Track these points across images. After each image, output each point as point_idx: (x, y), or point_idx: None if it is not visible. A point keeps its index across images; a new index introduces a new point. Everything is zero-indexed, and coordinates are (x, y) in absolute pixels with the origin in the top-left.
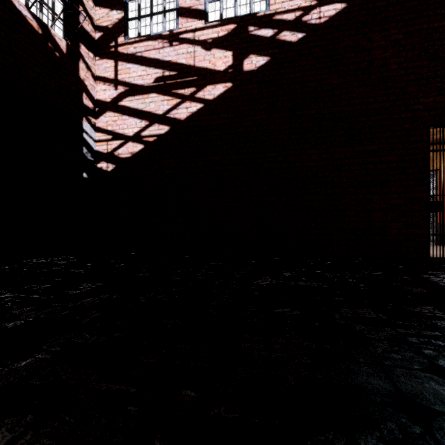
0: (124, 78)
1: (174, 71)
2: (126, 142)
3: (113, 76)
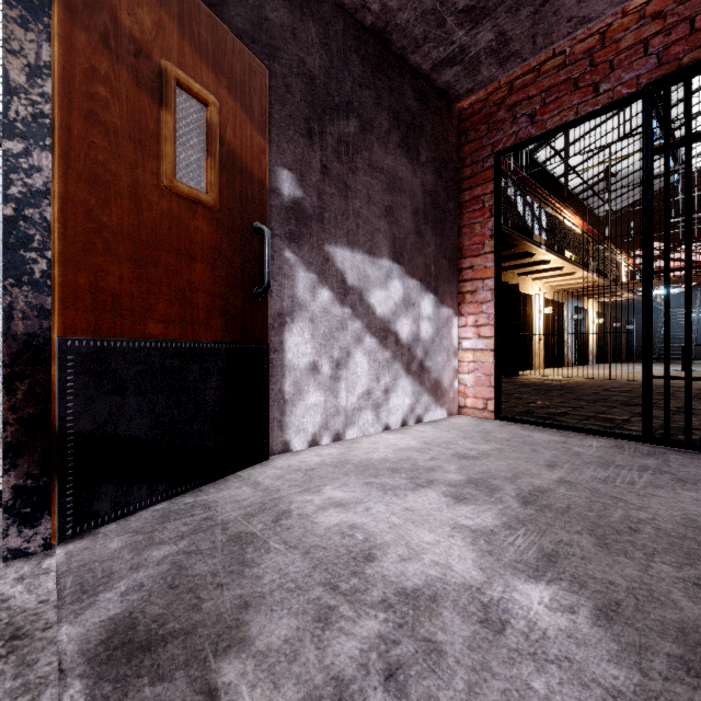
0: None
1: None
2: None
3: None
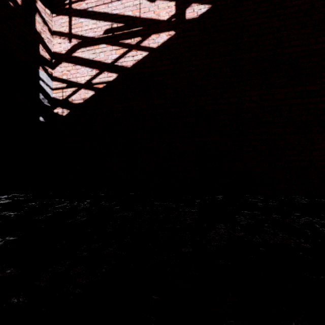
0: (77, 31)
1: (122, 23)
2: (78, 89)
3: (68, 30)
